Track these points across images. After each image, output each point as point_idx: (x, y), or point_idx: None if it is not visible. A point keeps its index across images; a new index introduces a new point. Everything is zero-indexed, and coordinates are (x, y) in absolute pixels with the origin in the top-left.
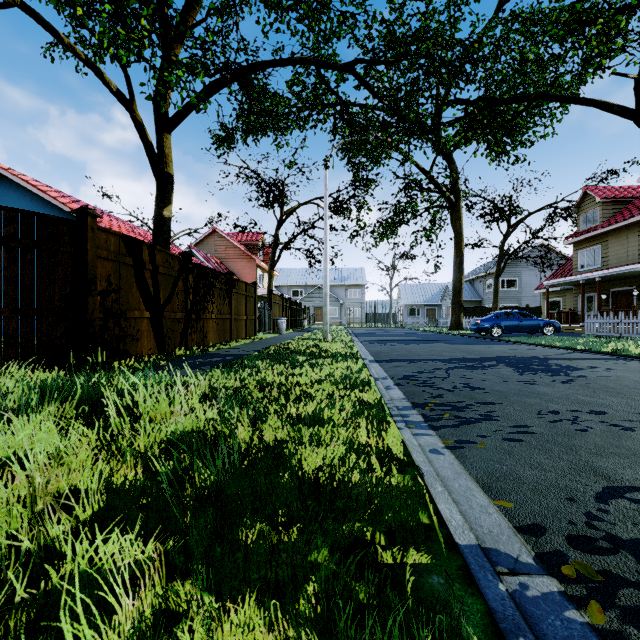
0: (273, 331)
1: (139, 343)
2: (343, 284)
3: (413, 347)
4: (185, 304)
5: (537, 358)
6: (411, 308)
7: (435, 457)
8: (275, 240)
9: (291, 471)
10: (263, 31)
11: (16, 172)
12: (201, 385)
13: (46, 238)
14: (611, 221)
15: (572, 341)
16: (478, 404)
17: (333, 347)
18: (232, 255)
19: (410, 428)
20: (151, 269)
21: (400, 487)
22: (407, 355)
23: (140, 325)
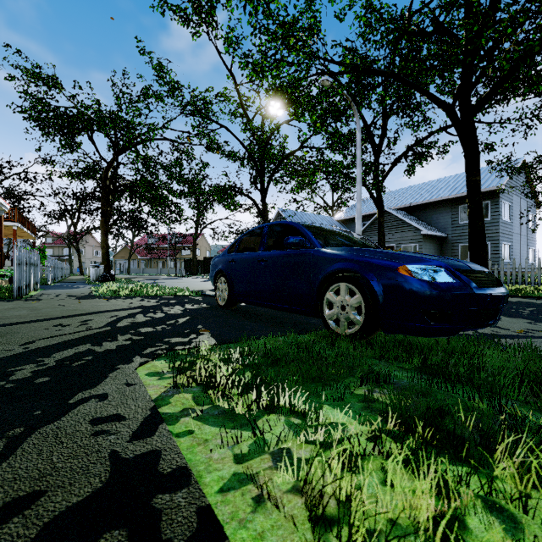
0: None
1: None
2: None
3: None
4: None
5: None
6: None
7: None
8: None
9: None
10: None
11: None
12: None
13: None
14: (56, 243)
15: None
16: None
17: None
18: None
19: None
20: None
21: None
22: None
23: None
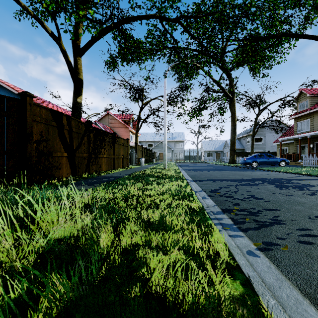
0: (137, 164)
1: (60, 170)
2: (173, 140)
3: (212, 173)
4: (88, 149)
5: (284, 179)
6: (208, 152)
7: (253, 259)
8: (139, 117)
9: (139, 288)
10: (132, 7)
11: (3, 81)
12: (84, 198)
13: (2, 109)
14: (315, 106)
15: (298, 169)
16: (265, 210)
17: (169, 173)
18: (117, 125)
19: (226, 230)
20: (68, 129)
21: (235, 297)
22: (210, 177)
23: (61, 160)
